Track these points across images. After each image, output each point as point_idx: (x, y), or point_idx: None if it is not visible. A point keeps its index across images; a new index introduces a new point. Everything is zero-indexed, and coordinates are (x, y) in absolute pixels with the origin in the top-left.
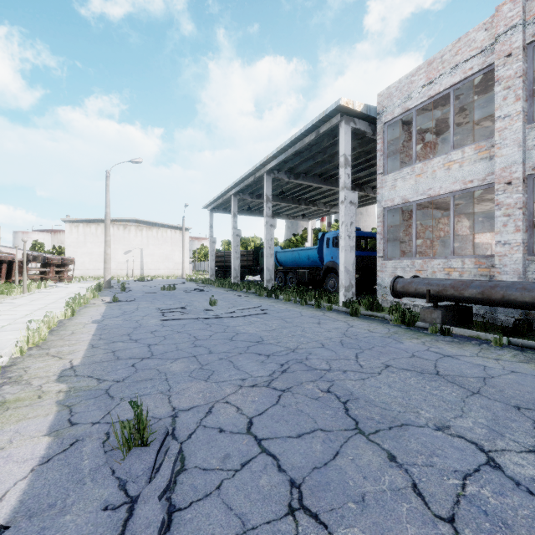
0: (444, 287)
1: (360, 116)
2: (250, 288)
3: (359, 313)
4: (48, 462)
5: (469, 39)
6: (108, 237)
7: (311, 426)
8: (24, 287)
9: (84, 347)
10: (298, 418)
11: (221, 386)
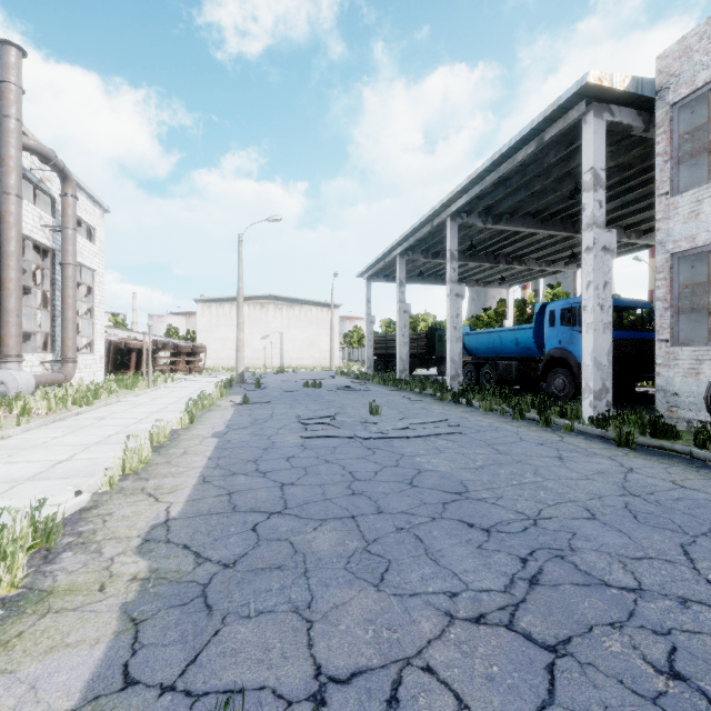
0: None
1: (623, 100)
2: (424, 388)
3: (633, 442)
4: None
5: None
6: (240, 319)
7: None
8: (149, 381)
9: (192, 480)
10: None
11: (408, 610)
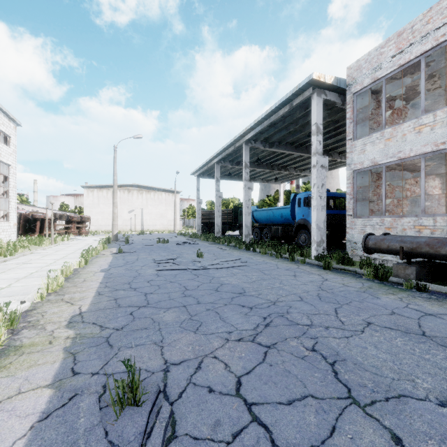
0: (418, 244)
1: (331, 88)
2: (230, 242)
3: (332, 267)
4: (46, 419)
5: (441, 7)
6: (115, 200)
7: (301, 391)
8: (52, 240)
9: (92, 294)
10: (286, 380)
11: (209, 339)
